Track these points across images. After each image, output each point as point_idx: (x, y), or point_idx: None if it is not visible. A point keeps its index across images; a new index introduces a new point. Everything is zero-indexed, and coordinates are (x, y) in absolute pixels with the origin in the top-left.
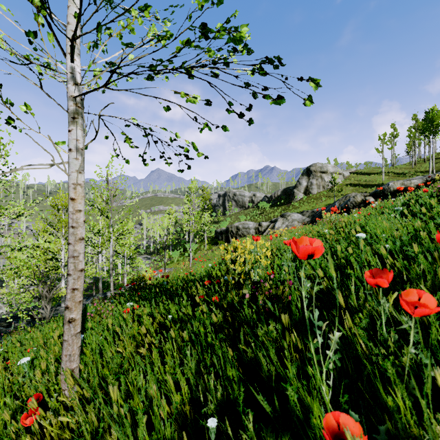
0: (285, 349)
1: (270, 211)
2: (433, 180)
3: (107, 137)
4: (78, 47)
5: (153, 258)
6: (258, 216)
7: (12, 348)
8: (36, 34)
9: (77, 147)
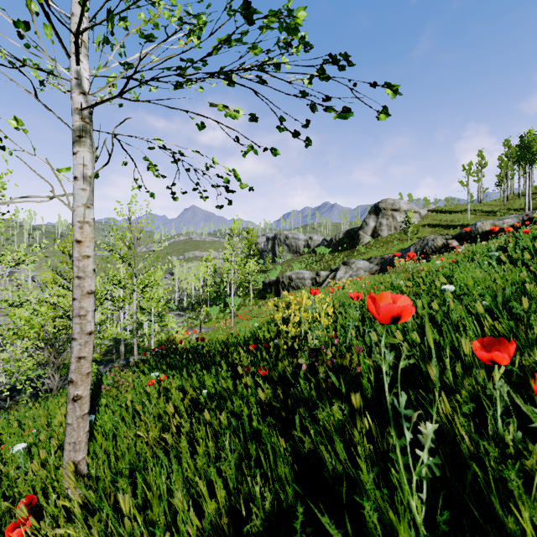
0: (356, 441)
1: (330, 257)
2: (531, 219)
3: (126, 163)
4: (85, 45)
5: (187, 315)
6: (316, 264)
7: (8, 429)
8: (28, 25)
9: (84, 174)
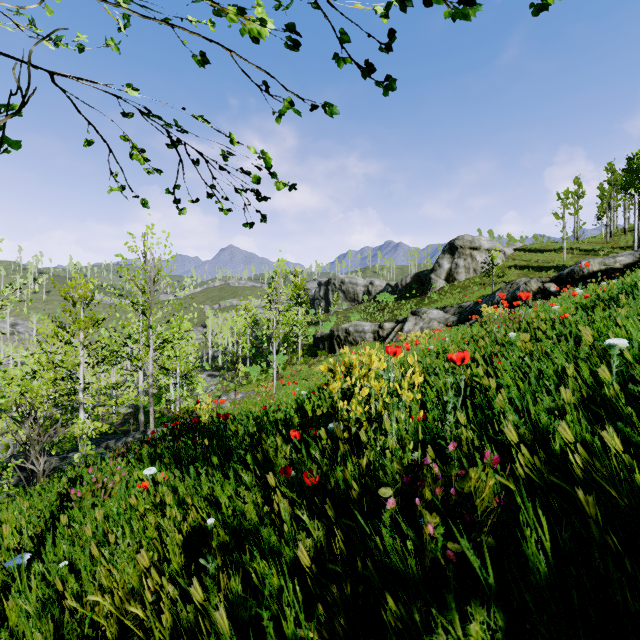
0: None
1: (395, 306)
2: None
3: (91, 143)
4: None
5: (222, 376)
6: (378, 315)
7: None
8: None
9: None
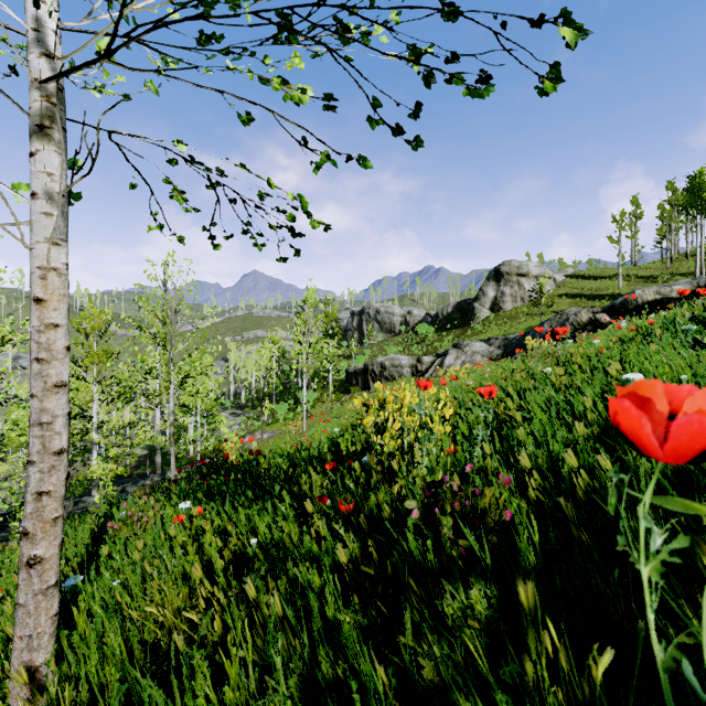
0: (529, 682)
1: (435, 338)
2: None
3: (135, 186)
4: None
5: (246, 414)
6: (416, 347)
7: None
8: None
9: (48, 189)
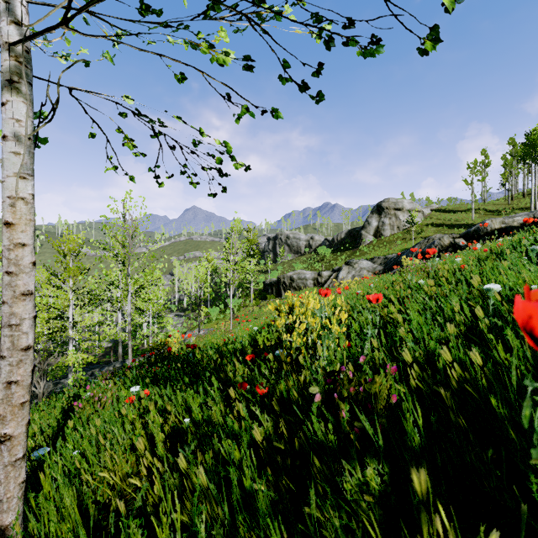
0: None
1: (332, 258)
2: None
3: (94, 135)
4: None
5: (187, 315)
6: (317, 264)
7: None
8: None
9: (17, 133)
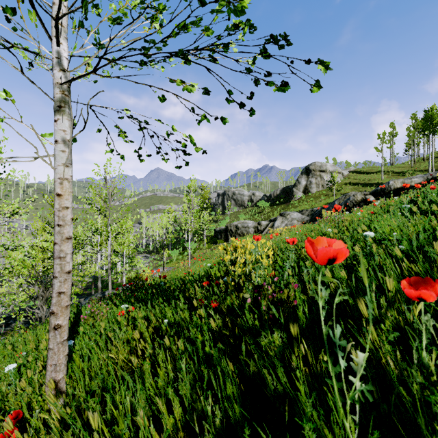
0: (294, 365)
1: (269, 210)
2: (434, 178)
3: (100, 130)
4: (64, 29)
5: (152, 257)
6: (257, 215)
7: (3, 352)
8: (15, 10)
9: (63, 138)
